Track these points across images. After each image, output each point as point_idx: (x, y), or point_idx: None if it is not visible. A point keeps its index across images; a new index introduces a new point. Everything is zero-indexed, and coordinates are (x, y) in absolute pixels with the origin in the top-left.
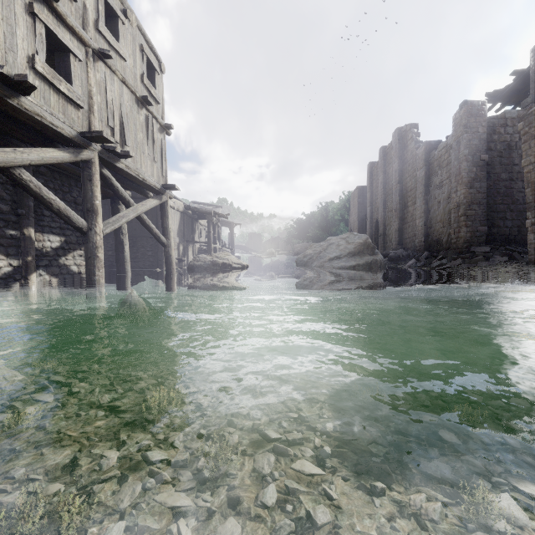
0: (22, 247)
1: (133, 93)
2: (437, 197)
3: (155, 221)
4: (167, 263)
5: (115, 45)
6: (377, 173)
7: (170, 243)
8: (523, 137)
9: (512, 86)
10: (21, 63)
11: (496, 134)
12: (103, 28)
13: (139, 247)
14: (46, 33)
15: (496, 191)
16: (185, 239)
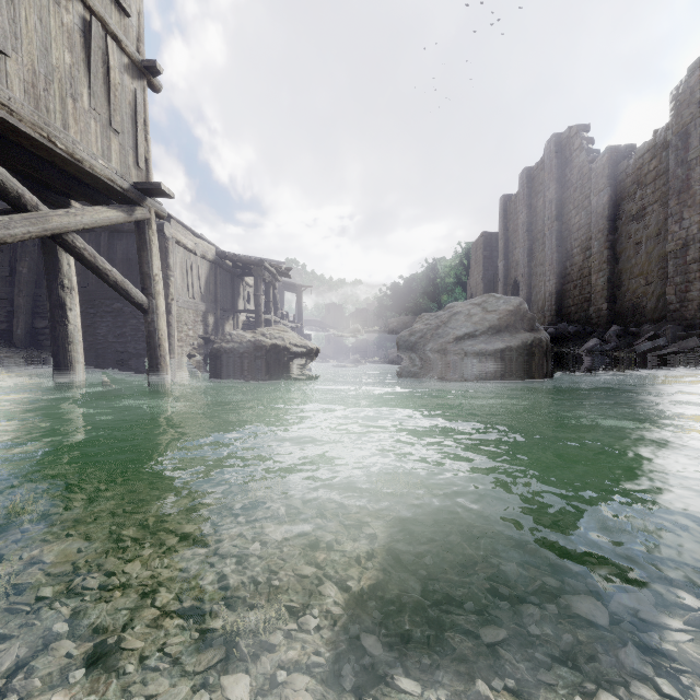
0: None
1: None
2: (634, 235)
3: None
4: (150, 346)
5: None
6: (515, 210)
7: (155, 305)
8: None
9: None
10: None
11: None
12: None
13: (127, 318)
14: None
15: None
16: (220, 306)
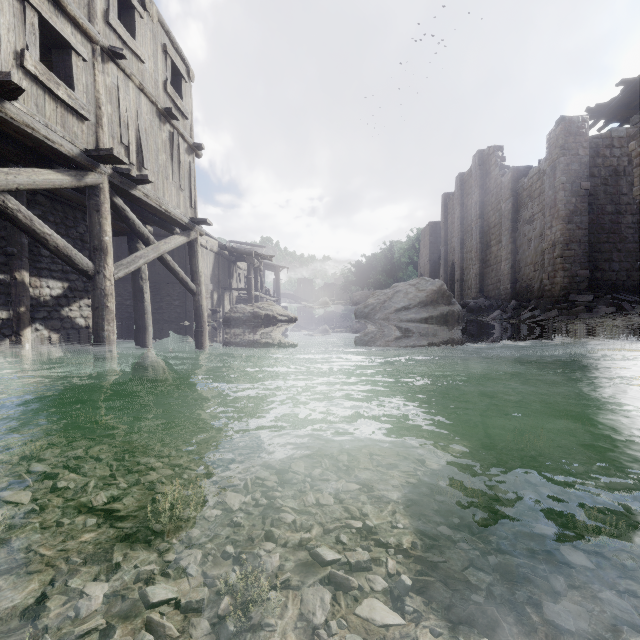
0: (13, 294)
1: (153, 103)
2: (527, 235)
3: (184, 264)
4: (197, 315)
5: (131, 43)
6: (453, 206)
7: (200, 290)
8: (635, 160)
9: (619, 99)
10: (5, 59)
11: (601, 157)
12: (114, 20)
13: (163, 296)
14: (40, 24)
15: (599, 226)
16: (221, 286)
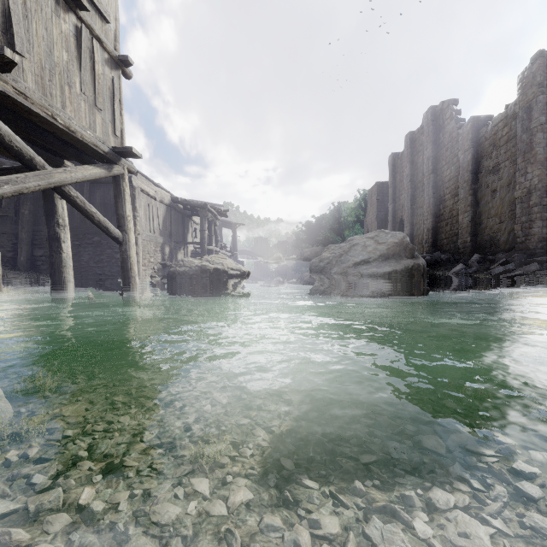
0: None
1: None
2: (491, 185)
3: None
4: (123, 269)
5: None
6: (401, 165)
7: (127, 239)
8: None
9: None
10: None
11: None
12: None
13: (104, 248)
14: None
15: None
16: (174, 239)
